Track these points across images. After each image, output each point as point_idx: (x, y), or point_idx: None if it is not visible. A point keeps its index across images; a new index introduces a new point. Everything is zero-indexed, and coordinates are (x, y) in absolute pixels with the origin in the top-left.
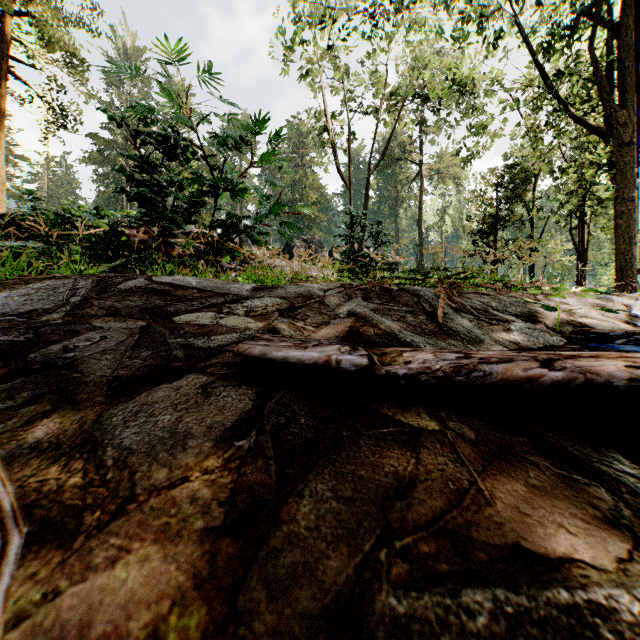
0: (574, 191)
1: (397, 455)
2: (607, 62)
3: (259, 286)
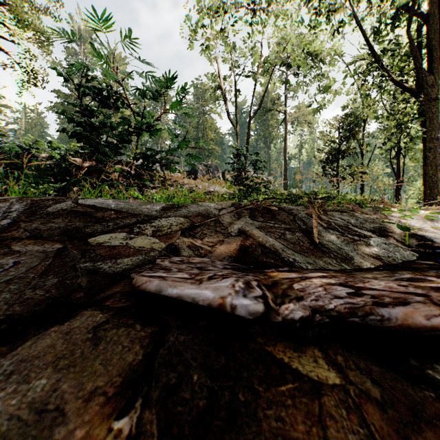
0: (394, 132)
1: (302, 434)
2: (417, 42)
3: (167, 205)
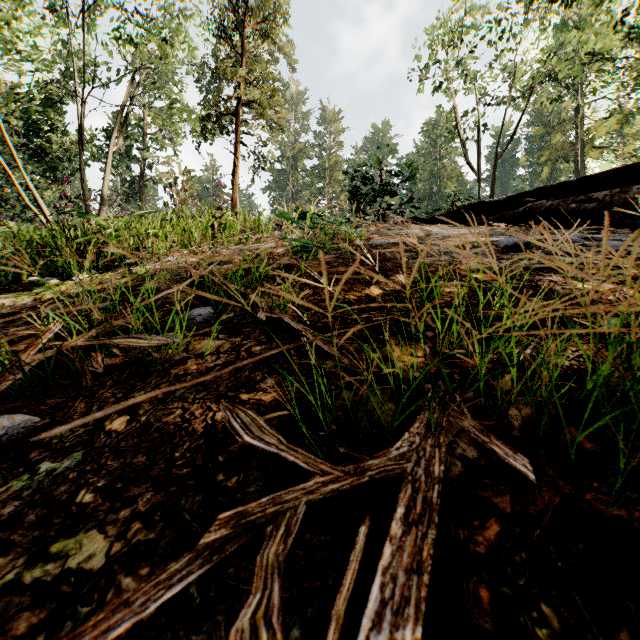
0: None
1: None
2: None
3: None
